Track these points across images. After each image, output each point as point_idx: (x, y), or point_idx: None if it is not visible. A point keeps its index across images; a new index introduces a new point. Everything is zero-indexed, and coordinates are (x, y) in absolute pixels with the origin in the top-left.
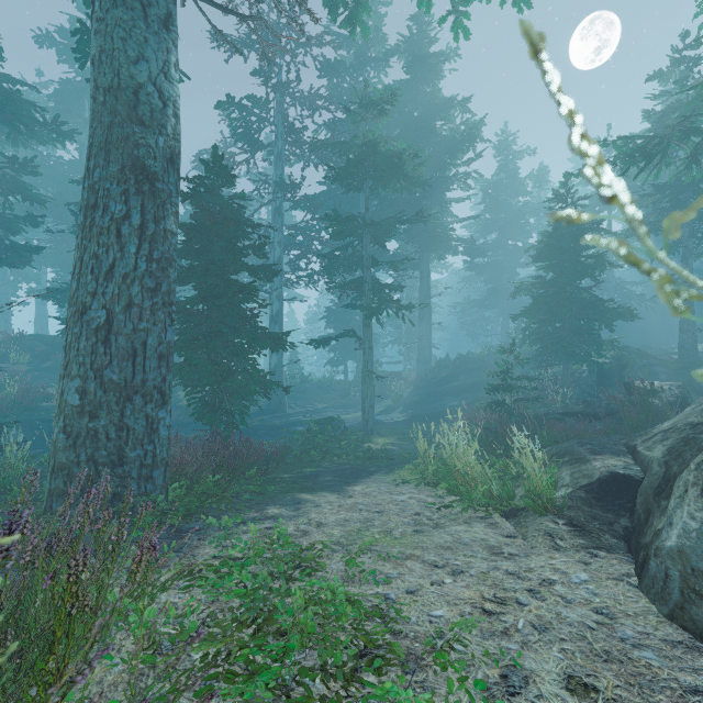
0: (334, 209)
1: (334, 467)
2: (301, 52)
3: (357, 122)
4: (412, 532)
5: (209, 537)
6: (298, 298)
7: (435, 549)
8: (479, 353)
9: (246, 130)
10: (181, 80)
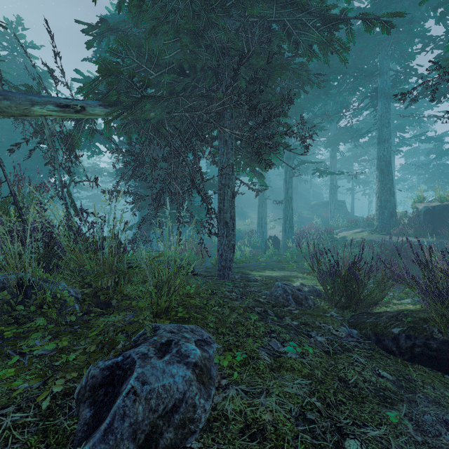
0: None
1: None
2: None
3: None
4: None
5: None
6: None
7: None
8: None
9: None
10: None
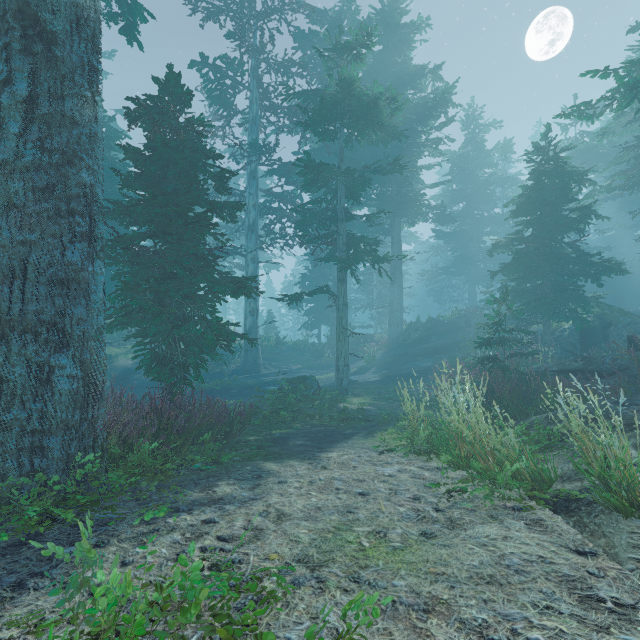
0: (306, 151)
1: (306, 429)
2: (275, 17)
3: (331, 69)
4: (418, 537)
5: (113, 541)
6: (275, 267)
7: (471, 585)
8: (449, 316)
9: (221, 93)
10: (146, 20)
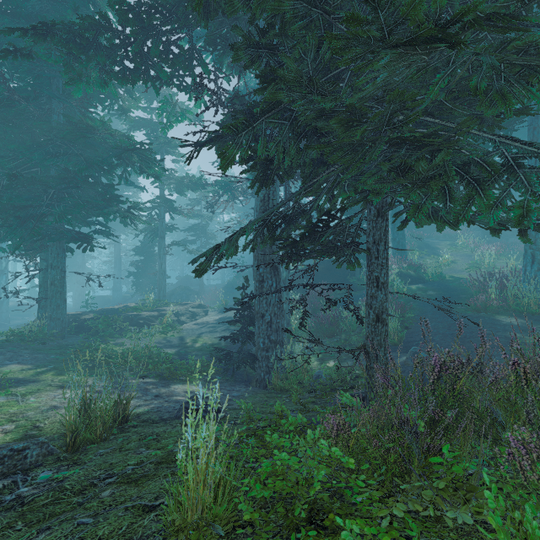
0: None
1: None
2: None
3: None
4: None
5: None
6: None
7: None
8: None
9: None
10: None
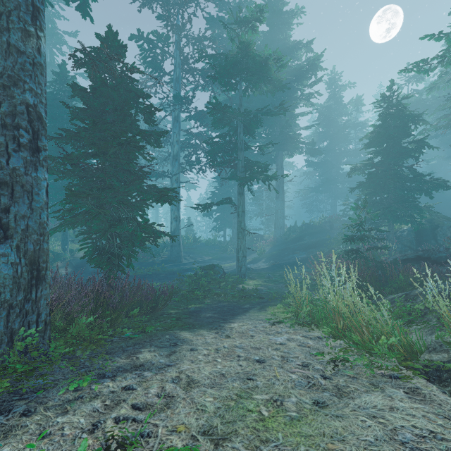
0: (215, 96)
1: (214, 304)
2: (193, 5)
3: (233, 38)
4: (312, 406)
5: (40, 409)
6: (193, 187)
7: None
8: (318, 221)
9: (153, 59)
10: None
